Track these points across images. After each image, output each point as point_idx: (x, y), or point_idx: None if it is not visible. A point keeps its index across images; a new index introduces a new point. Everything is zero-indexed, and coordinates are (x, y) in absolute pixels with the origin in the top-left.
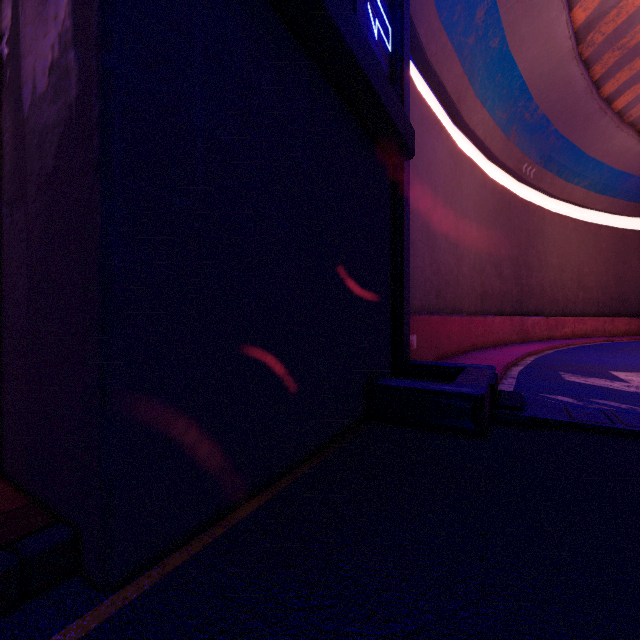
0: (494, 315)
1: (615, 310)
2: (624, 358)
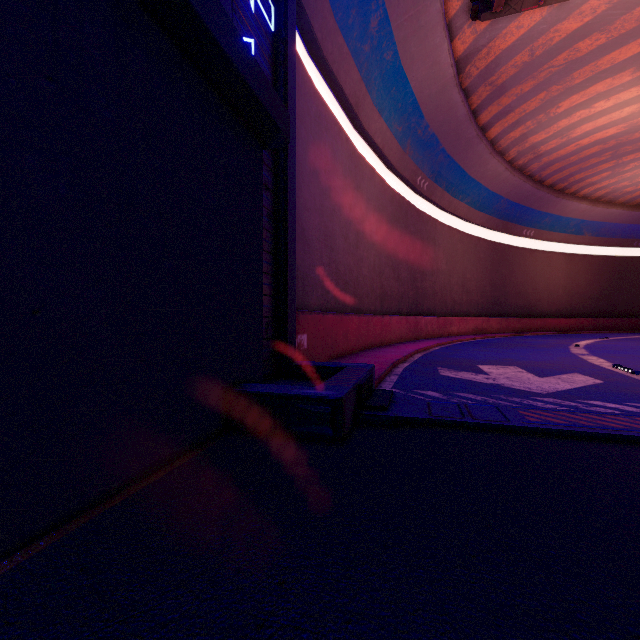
0: (392, 315)
1: (490, 311)
2: (492, 352)
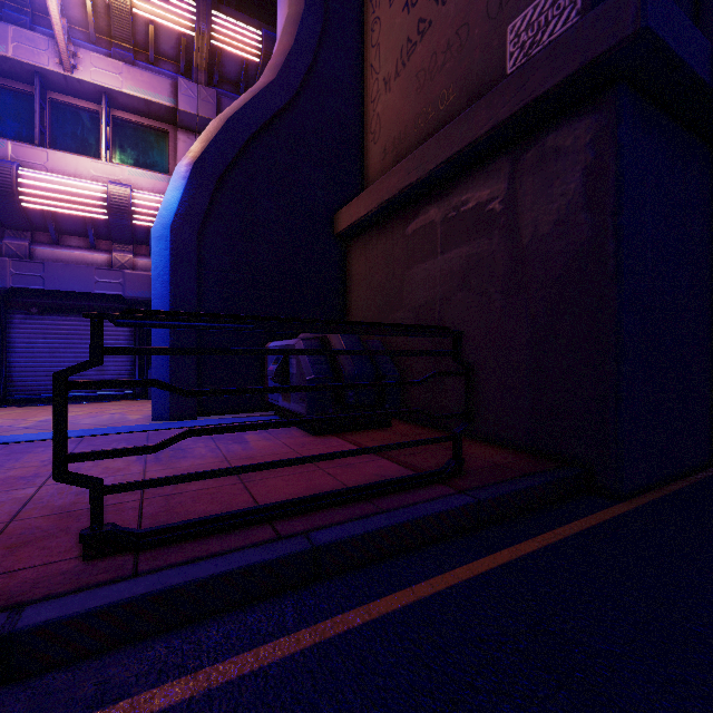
0: None
1: None
2: None
